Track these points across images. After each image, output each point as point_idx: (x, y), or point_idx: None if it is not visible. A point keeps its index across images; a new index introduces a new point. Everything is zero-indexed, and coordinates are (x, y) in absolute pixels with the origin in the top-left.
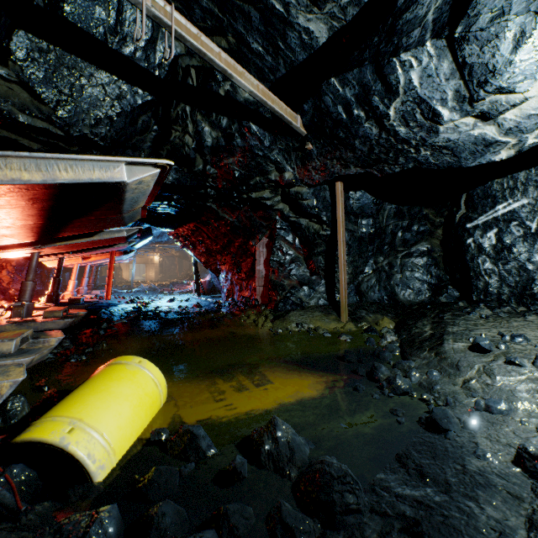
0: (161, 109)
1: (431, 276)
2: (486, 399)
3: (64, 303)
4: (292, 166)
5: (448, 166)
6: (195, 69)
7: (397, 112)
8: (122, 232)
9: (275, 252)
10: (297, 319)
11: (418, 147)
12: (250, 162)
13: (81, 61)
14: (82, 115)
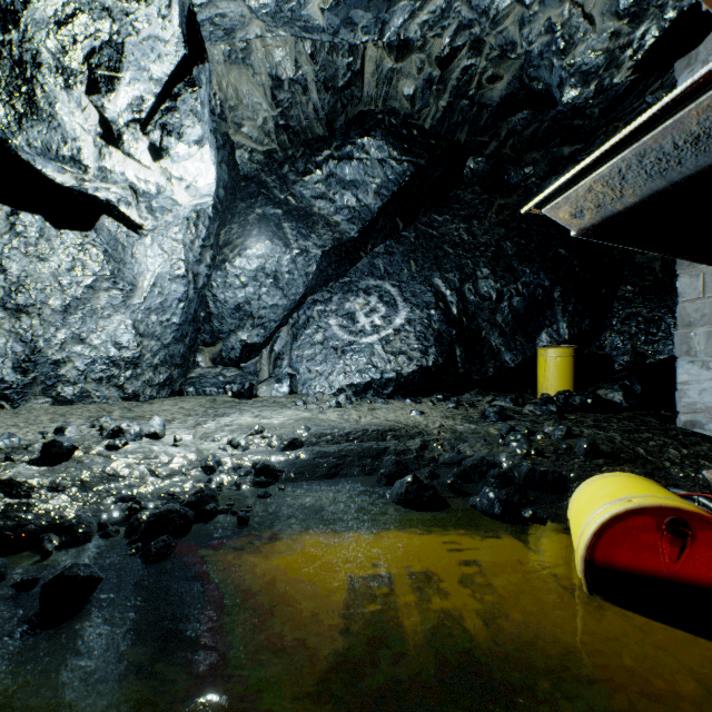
0: None
1: None
2: (212, 459)
3: None
4: None
5: None
6: None
7: None
8: None
9: None
10: None
11: None
12: None
13: None
14: None
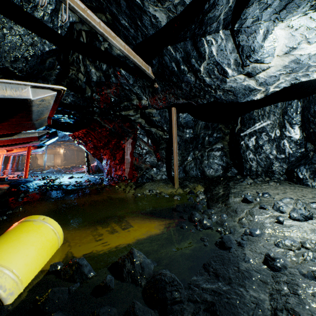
0: (62, 55)
1: (223, 162)
2: (250, 229)
3: None
4: (146, 97)
5: (231, 101)
6: (85, 32)
7: (204, 69)
8: (35, 133)
9: (136, 148)
10: (149, 187)
11: (216, 90)
12: (120, 93)
13: (3, 17)
14: (4, 54)
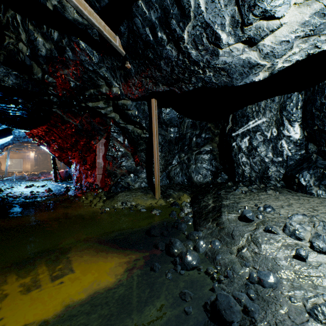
0: None
1: (212, 166)
2: (258, 272)
3: None
4: (118, 83)
5: (224, 85)
6: None
7: (189, 35)
8: None
9: (110, 149)
10: (123, 199)
11: (204, 69)
12: (82, 75)
13: None
14: None
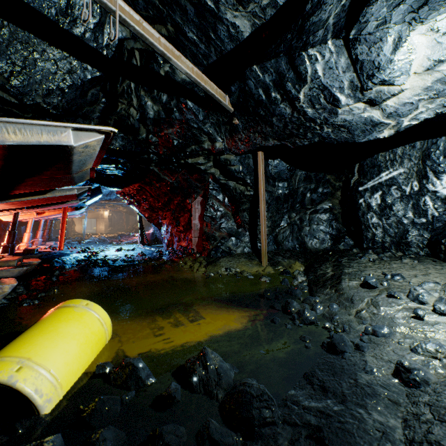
0: (109, 84)
1: (332, 229)
2: (373, 325)
3: (19, 253)
4: (222, 138)
5: (345, 141)
6: (139, 51)
7: (305, 96)
8: (73, 190)
9: (208, 209)
10: (226, 265)
11: (322, 125)
12: (186, 133)
13: (34, 38)
14: (35, 86)
